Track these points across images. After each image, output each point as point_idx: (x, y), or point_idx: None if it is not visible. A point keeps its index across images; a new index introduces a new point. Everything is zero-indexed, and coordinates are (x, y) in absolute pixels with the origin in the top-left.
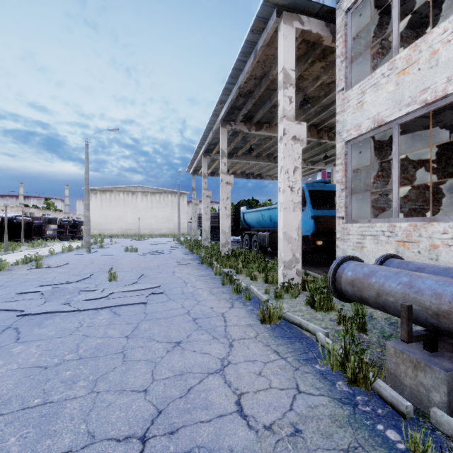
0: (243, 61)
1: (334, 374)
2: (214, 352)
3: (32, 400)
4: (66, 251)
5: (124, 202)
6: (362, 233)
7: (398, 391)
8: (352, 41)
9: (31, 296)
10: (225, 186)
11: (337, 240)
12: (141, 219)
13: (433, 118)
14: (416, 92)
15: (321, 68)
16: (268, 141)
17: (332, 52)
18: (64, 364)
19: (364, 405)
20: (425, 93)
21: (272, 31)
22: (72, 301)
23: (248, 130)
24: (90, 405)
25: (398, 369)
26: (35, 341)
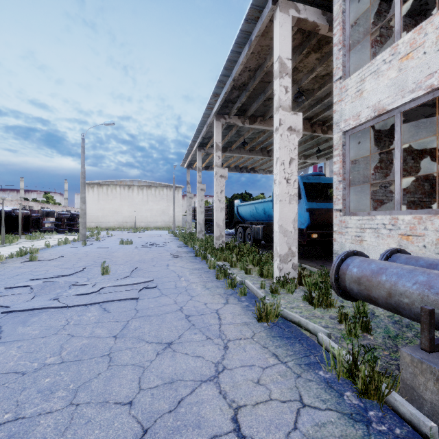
0: (237, 53)
1: (340, 383)
2: (207, 355)
3: (2, 415)
4: (62, 244)
5: (121, 196)
6: (361, 226)
7: (415, 405)
8: (350, 28)
9: (20, 291)
10: (219, 179)
11: (335, 233)
12: (137, 212)
13: (435, 107)
14: (421, 77)
15: (316, 59)
16: (262, 135)
17: (327, 42)
18: (44, 369)
19: (379, 423)
20: (431, 78)
21: (268, 20)
22: (61, 297)
23: (242, 124)
24: (67, 421)
25: (416, 380)
26: (16, 341)
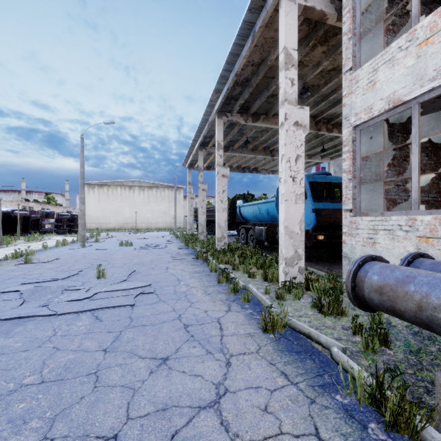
0: (240, 45)
1: (362, 411)
2: (207, 374)
3: None
4: (60, 245)
5: (122, 197)
6: (373, 228)
7: None
8: (361, 15)
9: (9, 297)
10: (221, 179)
11: (344, 235)
12: (138, 213)
13: None
14: None
15: (323, 53)
16: (265, 134)
17: (335, 34)
18: (20, 391)
19: None
20: None
21: (272, 8)
22: (52, 303)
23: (244, 121)
24: None
25: None
26: None
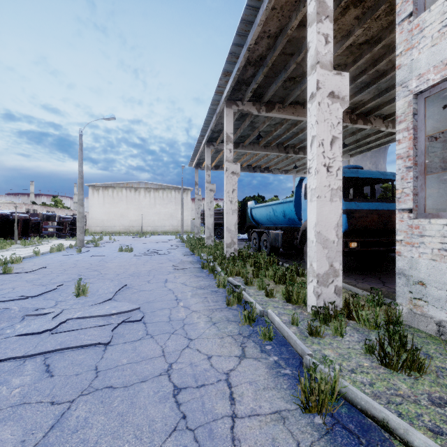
0: (254, 9)
1: None
2: None
3: None
4: (55, 251)
5: (127, 199)
6: None
7: None
8: None
9: None
10: (230, 176)
11: (399, 244)
12: (144, 216)
13: None
14: None
15: (355, 18)
16: (279, 127)
17: None
18: None
19: None
20: None
21: None
22: None
23: (257, 111)
24: None
25: None
26: None
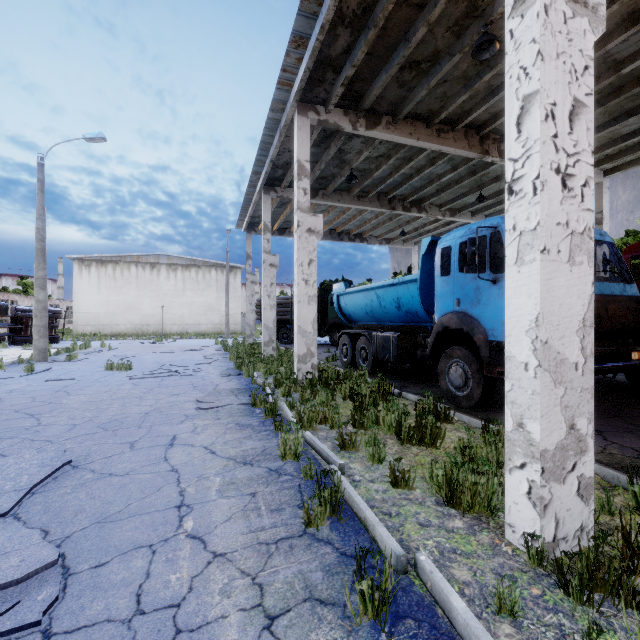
0: None
1: None
2: None
3: None
4: None
5: (138, 281)
6: None
7: None
8: None
9: None
10: (305, 237)
11: None
12: (166, 309)
13: None
14: None
15: None
16: (384, 163)
17: None
18: None
19: None
20: None
21: None
22: None
23: (351, 126)
24: None
25: None
26: None
